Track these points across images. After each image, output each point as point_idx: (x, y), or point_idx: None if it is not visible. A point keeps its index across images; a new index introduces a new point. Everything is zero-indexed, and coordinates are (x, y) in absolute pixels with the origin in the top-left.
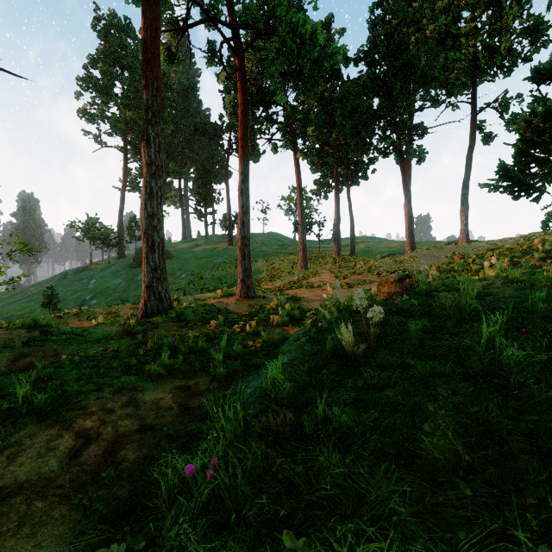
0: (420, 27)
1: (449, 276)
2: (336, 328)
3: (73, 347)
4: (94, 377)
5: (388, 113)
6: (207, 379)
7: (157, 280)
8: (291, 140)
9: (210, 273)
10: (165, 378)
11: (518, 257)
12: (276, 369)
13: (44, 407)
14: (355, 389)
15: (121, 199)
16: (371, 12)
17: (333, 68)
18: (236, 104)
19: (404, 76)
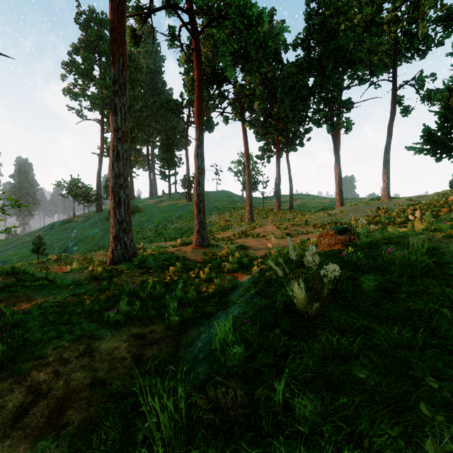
0: (348, 18)
1: (378, 228)
2: (286, 282)
3: (44, 292)
4: (57, 323)
5: (321, 90)
6: (162, 327)
7: (123, 232)
8: (240, 112)
9: (172, 225)
10: (122, 325)
11: (437, 211)
12: (226, 330)
13: (1, 358)
14: (313, 358)
15: (99, 163)
16: (307, 5)
17: (275, 53)
18: (194, 84)
19: (335, 58)
